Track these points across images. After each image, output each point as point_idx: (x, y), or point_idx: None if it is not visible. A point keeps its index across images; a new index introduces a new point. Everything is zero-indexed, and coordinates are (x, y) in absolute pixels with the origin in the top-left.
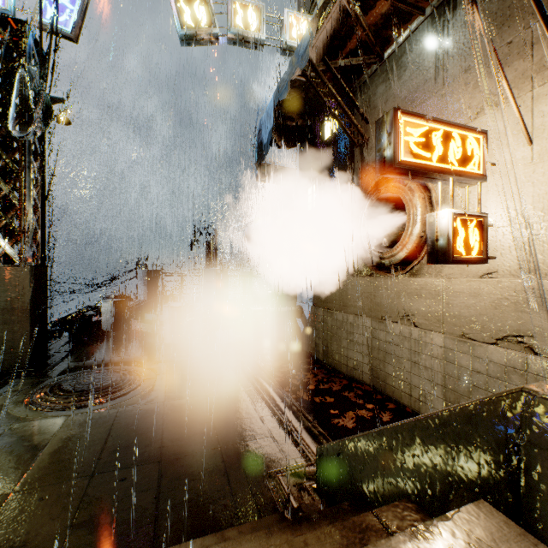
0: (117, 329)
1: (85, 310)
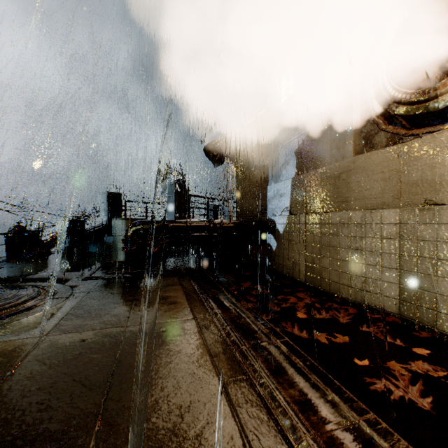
0: (72, 250)
1: (54, 237)
